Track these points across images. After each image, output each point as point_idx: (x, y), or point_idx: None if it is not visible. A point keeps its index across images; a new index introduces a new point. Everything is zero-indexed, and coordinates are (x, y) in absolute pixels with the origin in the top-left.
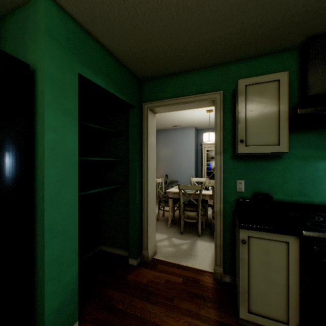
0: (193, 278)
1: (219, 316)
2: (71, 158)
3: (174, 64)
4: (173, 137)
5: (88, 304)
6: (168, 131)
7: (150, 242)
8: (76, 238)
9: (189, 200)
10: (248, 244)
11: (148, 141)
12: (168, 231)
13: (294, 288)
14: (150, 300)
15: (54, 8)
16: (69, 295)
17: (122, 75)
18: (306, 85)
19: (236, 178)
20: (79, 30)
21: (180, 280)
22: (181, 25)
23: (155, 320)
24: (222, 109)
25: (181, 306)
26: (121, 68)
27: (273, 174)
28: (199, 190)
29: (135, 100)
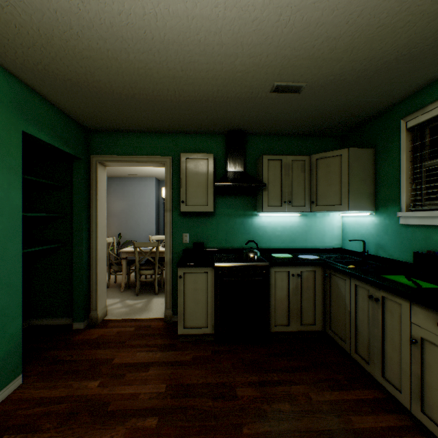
0: (145, 325)
1: (164, 341)
2: (16, 214)
3: (127, 125)
4: (129, 188)
5: (29, 366)
6: (123, 180)
7: (99, 302)
8: (21, 293)
9: (147, 260)
10: (184, 278)
11: (98, 196)
12: (122, 295)
13: (211, 302)
14: (102, 347)
15: (0, 72)
16: (14, 347)
17: (68, 127)
18: (228, 164)
19: (183, 232)
20: (23, 89)
21: (133, 329)
22: (132, 105)
23: (107, 357)
24: (172, 172)
25: (132, 344)
26: (67, 120)
27: (210, 227)
28: (157, 247)
29: (82, 151)
